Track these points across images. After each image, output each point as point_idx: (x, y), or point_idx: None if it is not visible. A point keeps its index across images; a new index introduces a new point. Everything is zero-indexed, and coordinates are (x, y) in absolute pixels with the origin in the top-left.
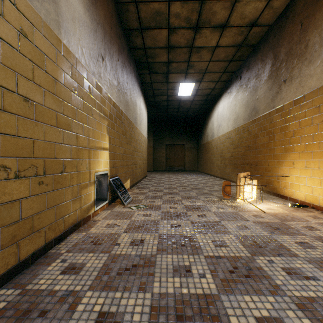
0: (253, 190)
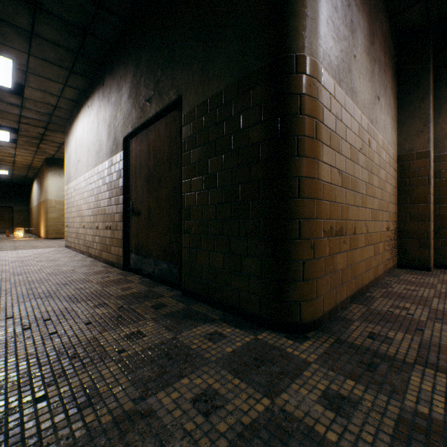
0: (21, 234)
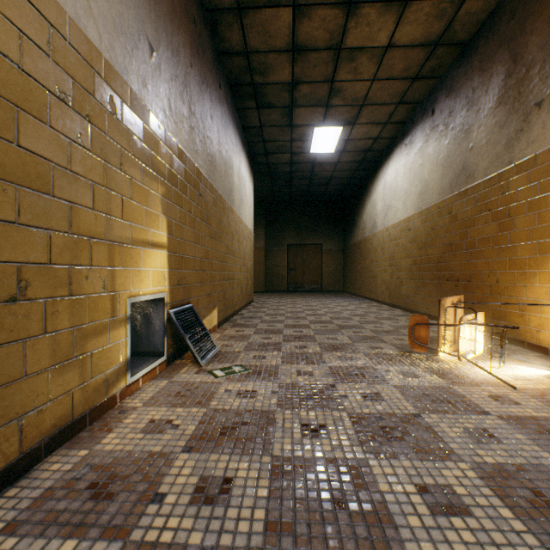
0: (477, 334)
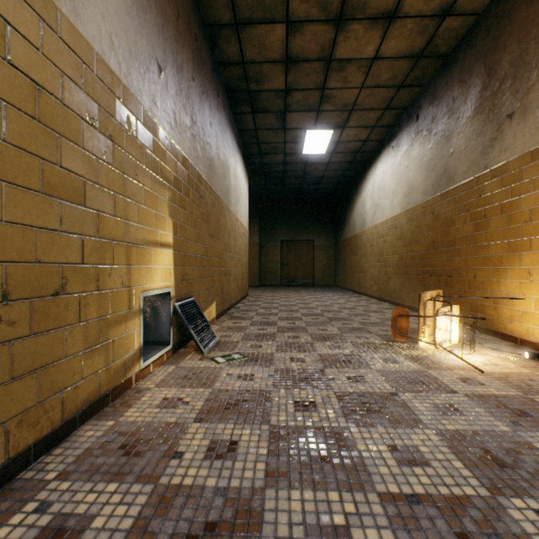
0: (452, 324)
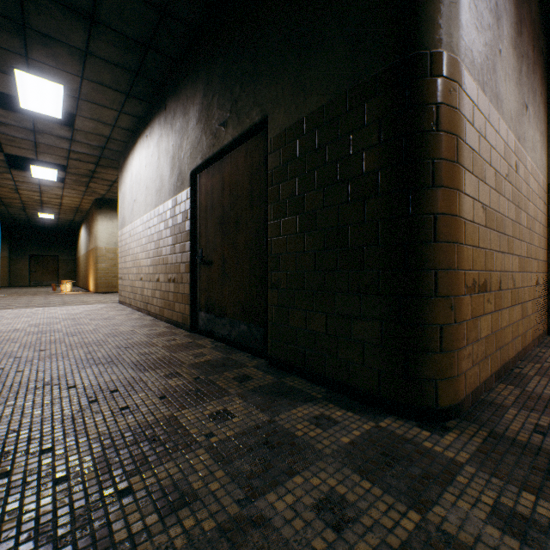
0: (69, 287)
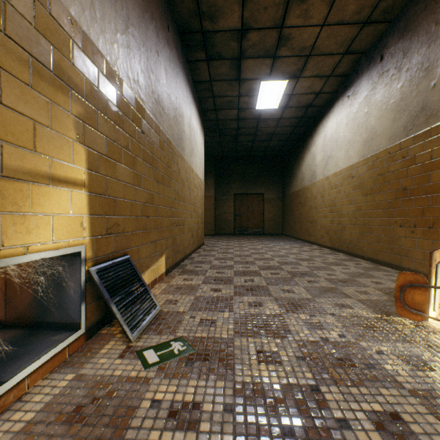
0: None
